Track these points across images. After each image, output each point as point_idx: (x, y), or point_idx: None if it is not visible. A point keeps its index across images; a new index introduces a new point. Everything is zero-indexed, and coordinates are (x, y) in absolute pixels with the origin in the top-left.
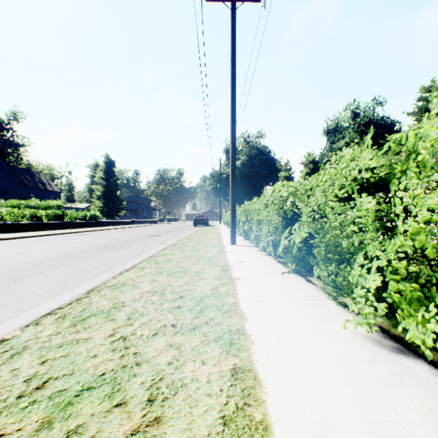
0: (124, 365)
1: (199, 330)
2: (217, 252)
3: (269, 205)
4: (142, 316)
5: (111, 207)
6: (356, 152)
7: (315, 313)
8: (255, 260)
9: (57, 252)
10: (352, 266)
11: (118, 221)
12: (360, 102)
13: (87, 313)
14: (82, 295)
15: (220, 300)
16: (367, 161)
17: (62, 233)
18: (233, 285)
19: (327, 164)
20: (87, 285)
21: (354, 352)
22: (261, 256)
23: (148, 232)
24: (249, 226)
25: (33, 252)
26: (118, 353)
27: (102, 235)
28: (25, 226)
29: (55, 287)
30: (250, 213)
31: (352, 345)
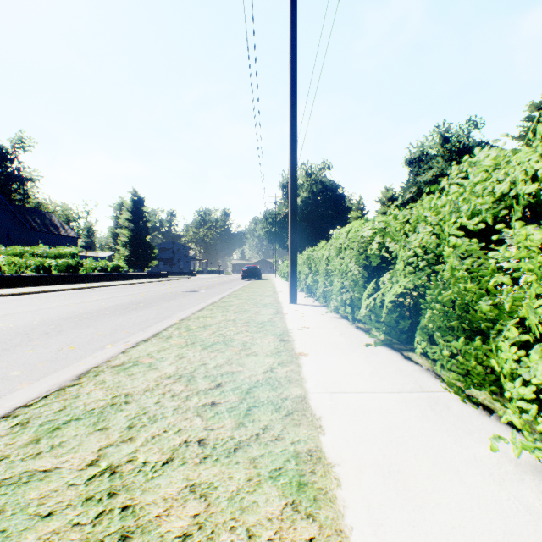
0: (97, 540)
1: (244, 452)
2: (272, 314)
3: (344, 250)
4: (153, 422)
5: (140, 255)
6: (498, 157)
7: (433, 416)
8: (325, 325)
9: (59, 314)
10: (493, 341)
11: (147, 273)
12: (451, 123)
13: (65, 415)
14: (68, 382)
15: (277, 391)
16: (534, 163)
17: (75, 288)
18: (297, 364)
19: (444, 181)
20: (87, 362)
21: (529, 507)
22: (332, 320)
23: (183, 287)
24: (314, 279)
25: (29, 313)
26: (92, 508)
27: (125, 290)
28: (29, 280)
29: (38, 366)
30: (316, 262)
31: (521, 491)
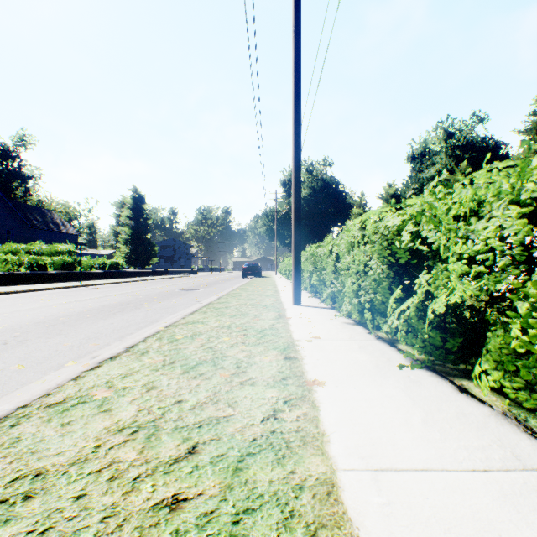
0: None
1: None
2: (273, 319)
3: (358, 244)
4: None
5: (140, 253)
6: None
7: None
8: (338, 334)
9: (34, 317)
10: None
11: (146, 271)
12: (455, 118)
13: None
14: None
15: (286, 466)
16: None
17: (68, 287)
18: (311, 403)
19: None
20: (27, 390)
21: None
22: (345, 327)
23: (181, 285)
24: (320, 277)
25: (1, 316)
26: None
27: (120, 289)
28: (21, 278)
29: None
30: (322, 259)
31: None
